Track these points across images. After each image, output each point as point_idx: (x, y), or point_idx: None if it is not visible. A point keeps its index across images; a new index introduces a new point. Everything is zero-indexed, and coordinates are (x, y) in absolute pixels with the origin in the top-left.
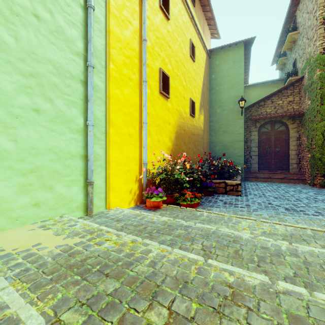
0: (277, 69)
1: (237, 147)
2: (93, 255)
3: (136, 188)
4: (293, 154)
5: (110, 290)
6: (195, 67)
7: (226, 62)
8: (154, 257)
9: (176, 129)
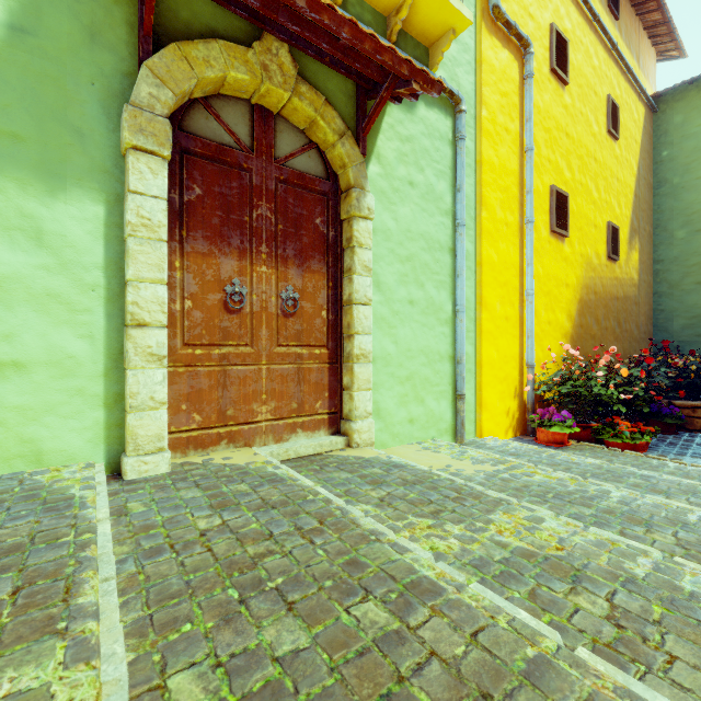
0: None
1: None
2: (531, 484)
3: (515, 407)
4: None
5: (587, 513)
6: (619, 149)
7: None
8: (620, 498)
9: (579, 293)
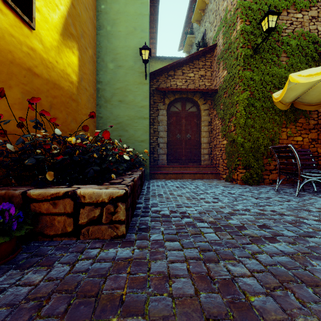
0: (184, 52)
1: (140, 126)
2: None
3: None
4: (205, 142)
5: None
6: None
7: None
8: None
9: None
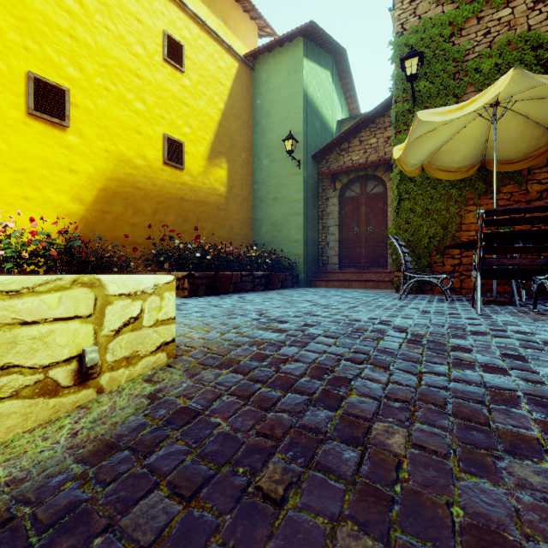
0: None
1: (293, 225)
2: None
3: None
4: None
5: None
6: (190, 82)
7: (277, 75)
8: None
9: (104, 183)
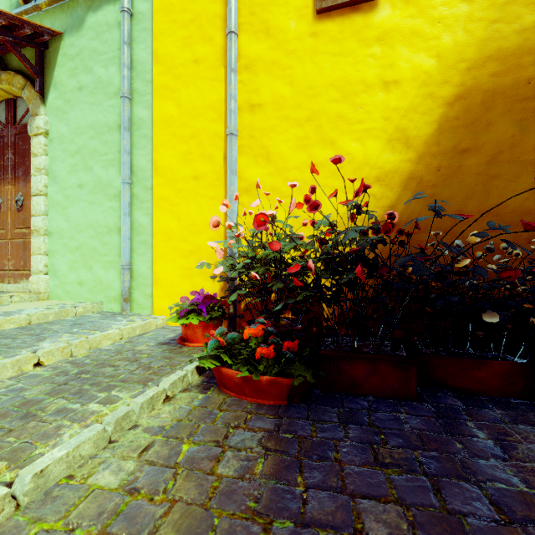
0: None
1: None
2: None
3: (217, 290)
4: None
5: None
6: None
7: None
8: None
9: (458, 83)
